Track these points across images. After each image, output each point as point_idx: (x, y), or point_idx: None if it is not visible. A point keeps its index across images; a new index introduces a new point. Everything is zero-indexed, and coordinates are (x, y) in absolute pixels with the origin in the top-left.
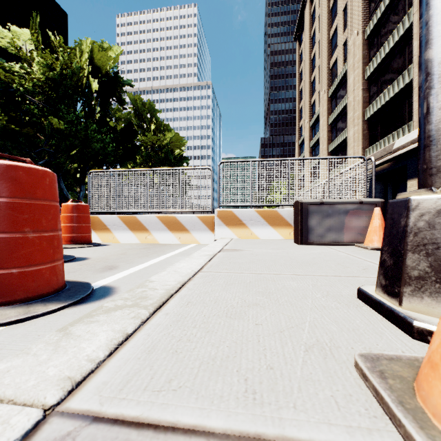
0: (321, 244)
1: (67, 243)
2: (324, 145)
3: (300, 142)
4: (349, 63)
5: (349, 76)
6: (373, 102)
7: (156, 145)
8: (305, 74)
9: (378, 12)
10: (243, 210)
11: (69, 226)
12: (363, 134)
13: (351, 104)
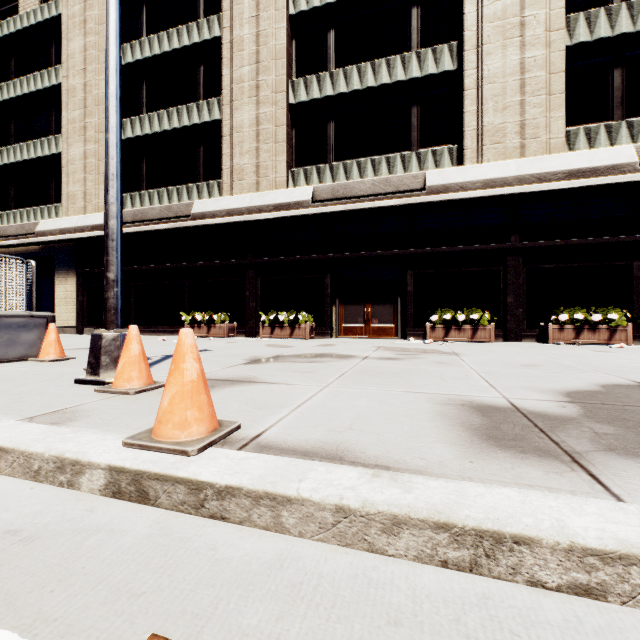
0: None
1: None
2: None
3: None
4: None
5: None
6: (3, 148)
7: None
8: None
9: (12, 24)
10: None
11: None
12: None
13: None
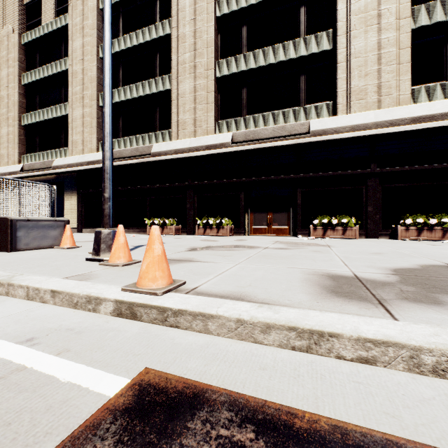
0: (28, 250)
1: None
2: None
3: None
4: (2, 53)
5: (2, 67)
6: (32, 112)
7: None
8: None
9: (38, 32)
10: None
11: None
12: (20, 139)
13: (5, 100)
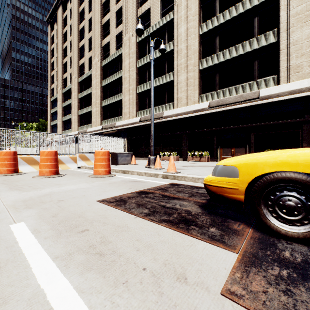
0: (121, 165)
1: (12, 172)
2: (76, 110)
3: (52, 100)
4: (93, 72)
5: (93, 79)
6: (106, 99)
7: None
8: (58, 55)
9: (108, 59)
10: (89, 154)
11: (13, 163)
12: (101, 113)
13: (95, 95)
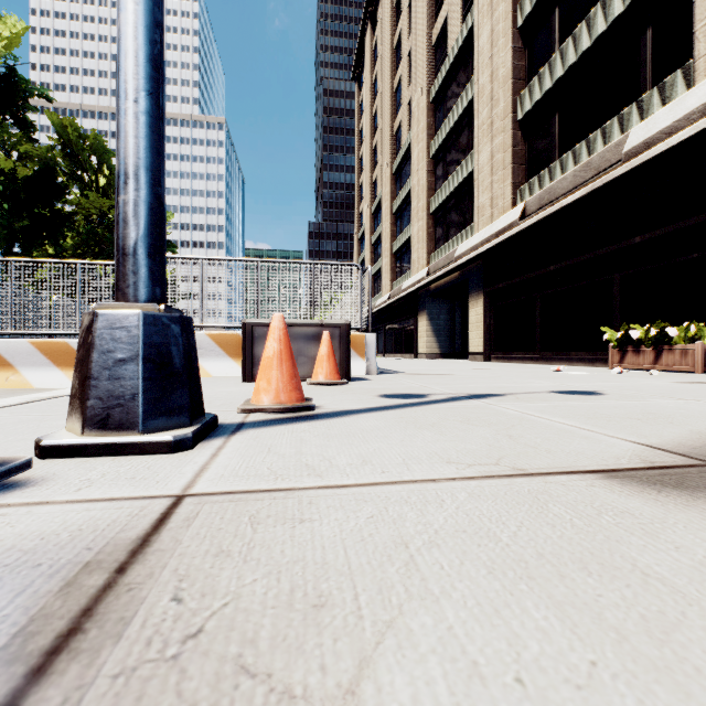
0: None
1: None
2: (387, 242)
3: (360, 236)
4: (413, 131)
5: (413, 149)
6: (438, 190)
7: (111, 216)
8: (366, 135)
9: (443, 70)
10: None
11: None
12: (428, 233)
13: (416, 189)
